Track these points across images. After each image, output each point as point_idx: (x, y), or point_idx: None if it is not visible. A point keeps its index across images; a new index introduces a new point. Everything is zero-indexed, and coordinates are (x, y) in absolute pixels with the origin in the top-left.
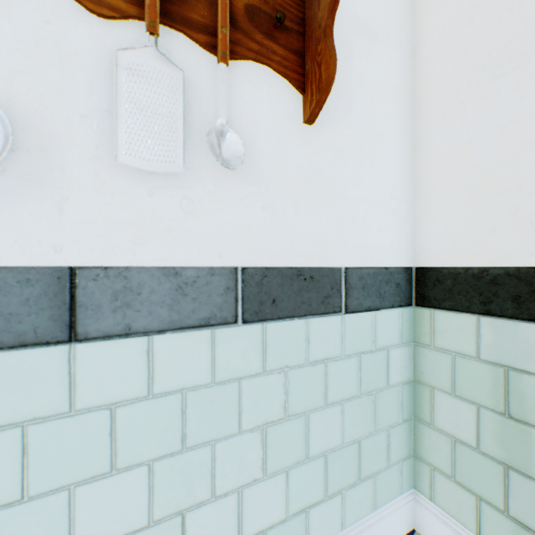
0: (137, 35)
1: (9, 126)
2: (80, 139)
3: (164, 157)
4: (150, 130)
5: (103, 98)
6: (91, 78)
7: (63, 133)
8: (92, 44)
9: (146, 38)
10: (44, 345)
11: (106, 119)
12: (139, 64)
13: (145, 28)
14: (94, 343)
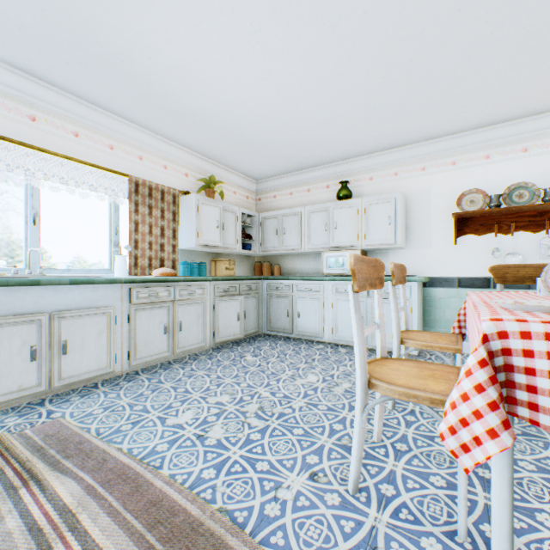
0: (542, 233)
1: (520, 257)
2: (530, 255)
3: (549, 256)
4: (546, 252)
5: (535, 247)
6: (532, 244)
7: (527, 255)
8: (532, 238)
9: (544, 233)
10: (524, 289)
11: (535, 251)
12: (543, 241)
13: (544, 231)
14: (533, 290)
